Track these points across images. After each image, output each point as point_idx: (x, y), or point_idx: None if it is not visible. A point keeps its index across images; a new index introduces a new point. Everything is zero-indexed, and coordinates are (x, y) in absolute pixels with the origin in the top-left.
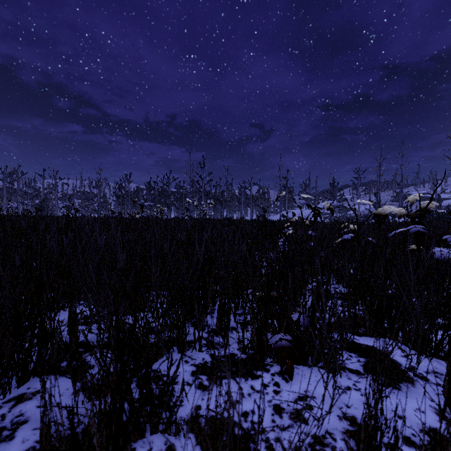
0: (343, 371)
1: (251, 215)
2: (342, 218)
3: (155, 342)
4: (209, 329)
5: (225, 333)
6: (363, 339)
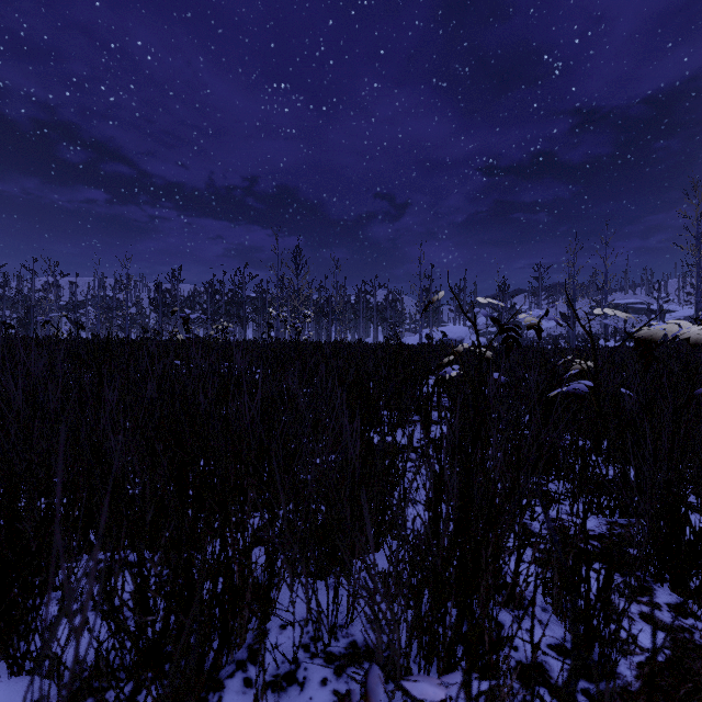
0: None
1: (375, 336)
2: None
3: None
4: None
5: None
6: None
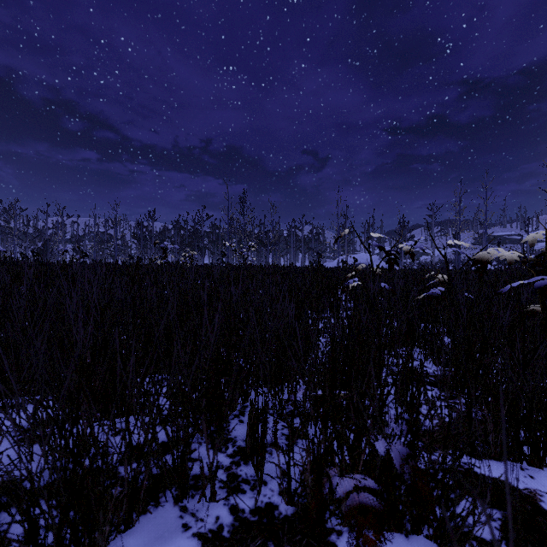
0: (469, 546)
1: (302, 261)
2: (414, 265)
3: (126, 494)
4: (234, 448)
5: (259, 463)
6: (487, 465)
